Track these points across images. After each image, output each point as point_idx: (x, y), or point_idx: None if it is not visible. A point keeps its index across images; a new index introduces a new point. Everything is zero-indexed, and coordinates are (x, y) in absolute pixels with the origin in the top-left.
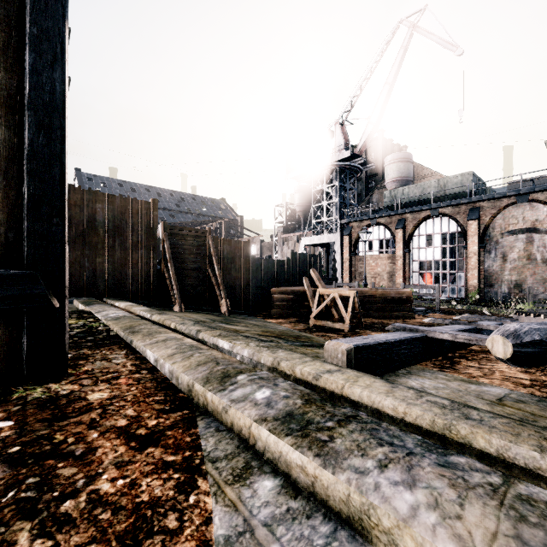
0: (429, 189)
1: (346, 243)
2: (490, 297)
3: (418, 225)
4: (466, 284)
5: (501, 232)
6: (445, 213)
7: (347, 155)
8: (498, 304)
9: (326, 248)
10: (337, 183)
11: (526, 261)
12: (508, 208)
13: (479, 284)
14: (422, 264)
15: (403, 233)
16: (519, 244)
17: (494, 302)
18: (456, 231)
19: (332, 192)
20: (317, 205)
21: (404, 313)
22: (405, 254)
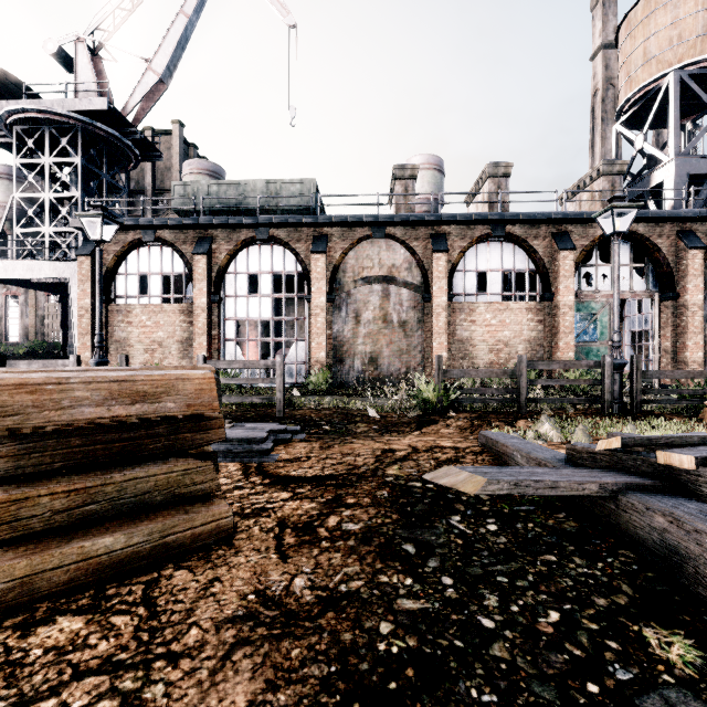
0: (253, 194)
1: (84, 272)
2: (340, 378)
3: (235, 253)
4: (309, 359)
5: (354, 279)
6: (279, 237)
7: (101, 105)
8: (356, 390)
9: (61, 295)
10: (78, 159)
11: (383, 325)
12: (363, 244)
13: (327, 358)
14: (240, 334)
15: (209, 264)
16: (374, 298)
17: (347, 387)
18: (295, 271)
19: (70, 179)
20: (27, 195)
21: (167, 521)
22: (212, 305)
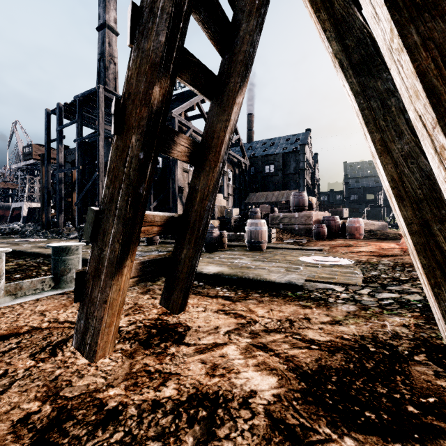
0: None
1: None
2: None
3: None
4: None
5: None
6: None
7: None
8: None
9: None
10: None
11: None
12: None
13: None
14: None
15: None
16: None
17: None
18: None
19: None
20: None
21: None
22: None
